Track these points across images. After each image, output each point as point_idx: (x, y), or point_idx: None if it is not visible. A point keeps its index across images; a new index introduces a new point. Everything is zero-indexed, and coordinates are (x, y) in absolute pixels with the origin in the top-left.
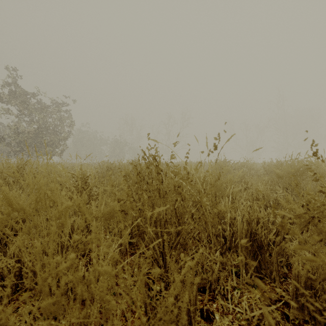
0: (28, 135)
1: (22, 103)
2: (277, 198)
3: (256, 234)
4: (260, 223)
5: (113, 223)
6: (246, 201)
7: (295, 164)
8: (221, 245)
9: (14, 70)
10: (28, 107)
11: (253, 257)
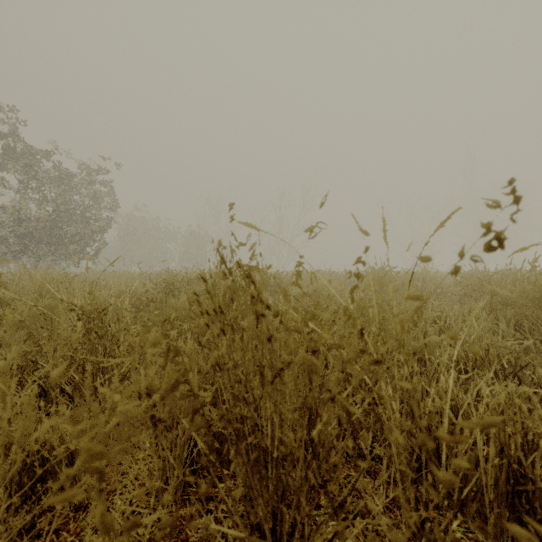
0: (37, 223)
1: (26, 167)
2: (520, 355)
3: (522, 473)
4: (539, 452)
5: (143, 439)
6: (450, 360)
7: (540, 279)
8: (430, 509)
9: (12, 111)
10: (37, 176)
11: (516, 540)
